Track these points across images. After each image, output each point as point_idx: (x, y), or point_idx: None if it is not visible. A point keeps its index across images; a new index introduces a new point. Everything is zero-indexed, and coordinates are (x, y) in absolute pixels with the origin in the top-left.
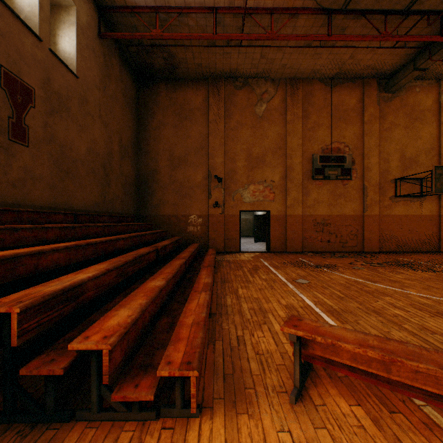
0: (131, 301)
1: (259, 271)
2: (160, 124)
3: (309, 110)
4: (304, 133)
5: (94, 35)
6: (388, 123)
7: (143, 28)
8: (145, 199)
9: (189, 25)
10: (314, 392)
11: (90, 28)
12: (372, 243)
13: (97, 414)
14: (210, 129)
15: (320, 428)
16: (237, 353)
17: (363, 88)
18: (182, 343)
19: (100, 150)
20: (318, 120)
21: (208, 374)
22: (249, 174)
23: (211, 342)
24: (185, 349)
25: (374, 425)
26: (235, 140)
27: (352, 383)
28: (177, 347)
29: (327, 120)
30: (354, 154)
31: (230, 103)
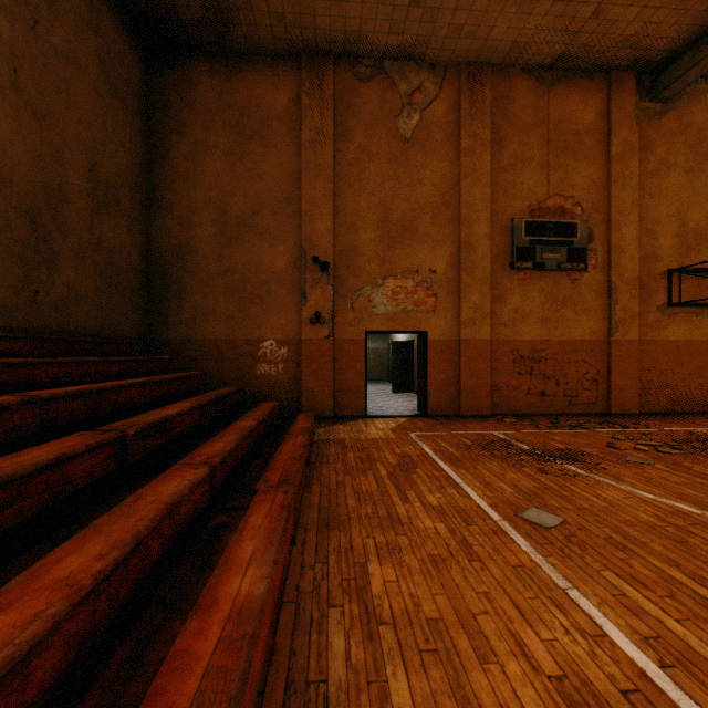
0: None
1: (418, 477)
2: (199, 148)
3: (505, 130)
4: (496, 177)
5: None
6: (656, 161)
7: None
8: (164, 305)
9: None
10: None
11: None
12: (625, 396)
13: None
14: (305, 160)
15: None
16: None
17: (608, 90)
18: None
19: (13, 172)
20: (523, 150)
21: None
22: (385, 256)
23: None
24: None
25: None
26: (357, 185)
27: None
28: None
29: (540, 150)
30: (591, 219)
31: (347, 109)
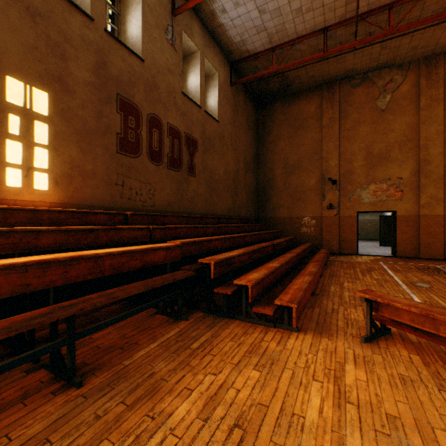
0: (259, 271)
1: (373, 272)
2: (276, 138)
3: None
4: None
5: (228, 86)
6: None
7: (262, 66)
8: (262, 203)
9: (301, 49)
10: (382, 342)
11: (225, 82)
12: None
13: (245, 318)
14: (324, 133)
15: (376, 354)
16: (329, 315)
17: None
18: (288, 295)
19: (231, 170)
20: None
21: (306, 319)
22: (368, 173)
23: (311, 307)
24: (290, 297)
25: (423, 364)
26: (351, 140)
27: (422, 346)
28: (285, 295)
29: None
30: None
31: (346, 103)
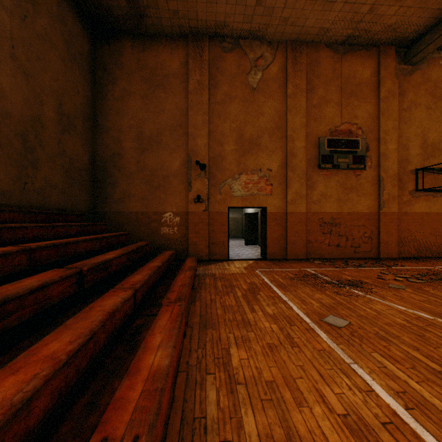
0: None
1: (260, 297)
2: (125, 94)
3: (315, 82)
4: (309, 111)
5: None
6: (408, 102)
7: None
8: (103, 191)
9: None
10: None
11: None
12: (389, 247)
13: None
14: (191, 101)
15: None
16: None
17: (378, 57)
18: None
19: (12, 109)
20: (326, 94)
21: None
22: (240, 160)
23: None
24: None
25: None
26: (223, 116)
27: None
28: None
29: (336, 95)
30: (368, 138)
31: (216, 69)
